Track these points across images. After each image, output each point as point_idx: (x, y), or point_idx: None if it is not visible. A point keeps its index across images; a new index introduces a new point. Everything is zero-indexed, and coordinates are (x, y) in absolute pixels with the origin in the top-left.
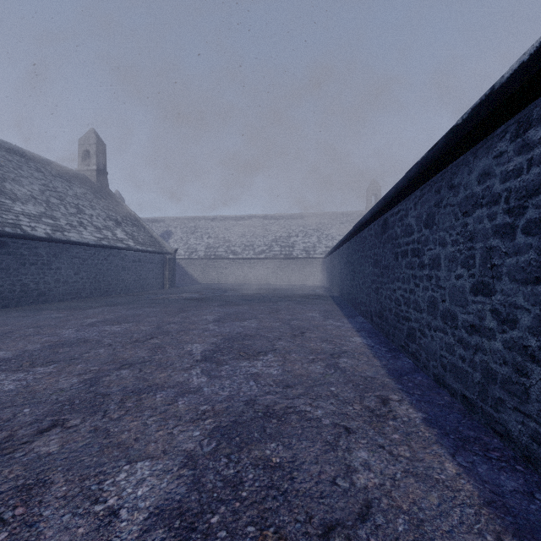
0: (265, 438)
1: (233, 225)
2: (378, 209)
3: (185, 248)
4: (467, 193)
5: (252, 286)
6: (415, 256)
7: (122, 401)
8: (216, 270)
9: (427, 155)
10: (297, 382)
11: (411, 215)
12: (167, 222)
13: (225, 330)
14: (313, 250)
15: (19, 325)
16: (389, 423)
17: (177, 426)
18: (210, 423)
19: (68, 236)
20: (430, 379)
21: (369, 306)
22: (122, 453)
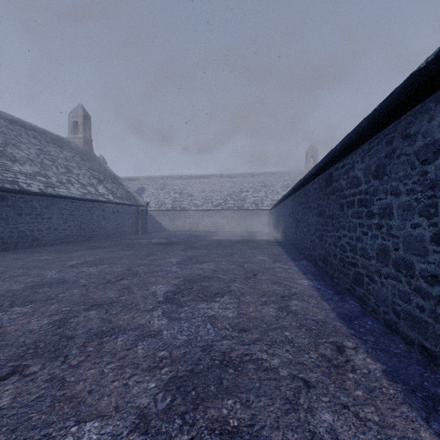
0: (222, 392)
1: (195, 182)
2: (323, 164)
3: (156, 202)
4: (427, 141)
5: (210, 233)
6: (362, 206)
7: (85, 345)
8: (181, 219)
9: (380, 106)
10: (252, 326)
11: (358, 168)
12: (141, 180)
13: (186, 272)
14: (261, 203)
15: (11, 266)
16: (348, 375)
17: (133, 375)
18: (167, 373)
19: (57, 191)
20: (380, 323)
21: (313, 251)
22: (72, 409)
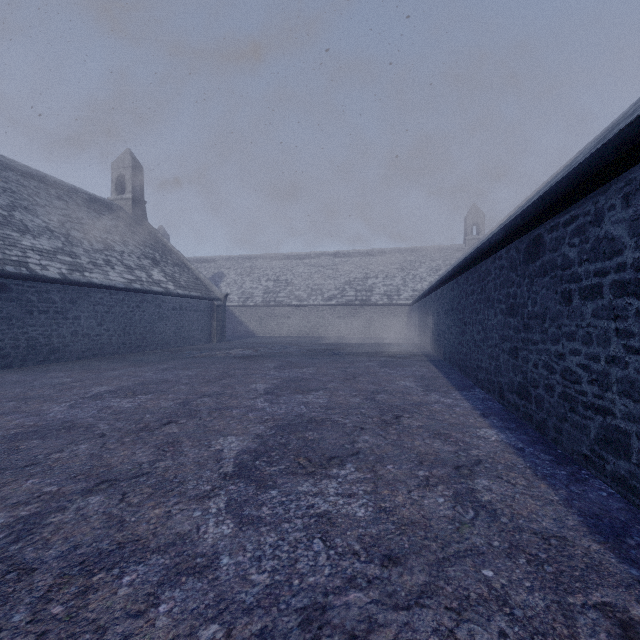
0: None
1: (297, 264)
2: (523, 221)
3: (239, 294)
4: None
5: (320, 340)
6: (627, 295)
7: (48, 597)
8: (277, 319)
9: None
10: (407, 546)
11: (612, 220)
12: (219, 262)
13: (279, 411)
14: (396, 295)
15: (2, 395)
16: None
17: None
18: None
19: (89, 277)
20: None
21: (497, 375)
22: None
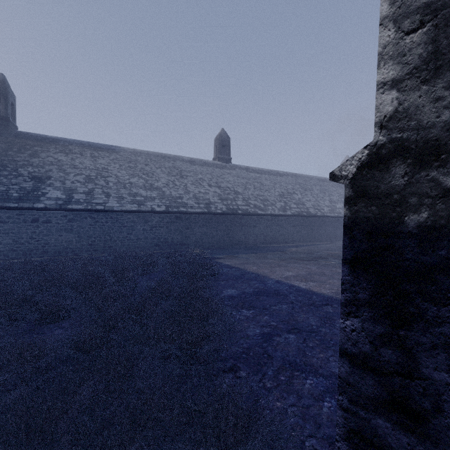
0: None
1: None
2: None
3: None
4: None
5: None
6: None
7: None
8: None
9: None
10: None
11: None
12: None
13: None
14: None
15: None
16: None
17: None
18: None
19: None
20: None
21: None
22: None
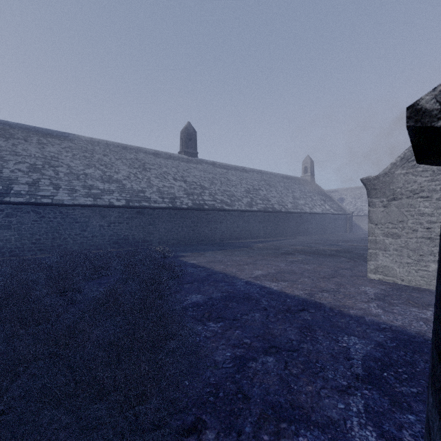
0: None
1: None
2: None
3: (354, 209)
4: None
5: None
6: None
7: None
8: None
9: None
10: None
11: None
12: (340, 192)
13: None
14: None
15: (319, 239)
16: None
17: None
18: None
19: (314, 211)
20: None
21: None
22: None
